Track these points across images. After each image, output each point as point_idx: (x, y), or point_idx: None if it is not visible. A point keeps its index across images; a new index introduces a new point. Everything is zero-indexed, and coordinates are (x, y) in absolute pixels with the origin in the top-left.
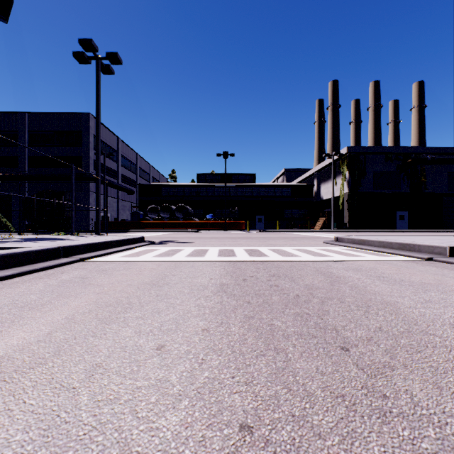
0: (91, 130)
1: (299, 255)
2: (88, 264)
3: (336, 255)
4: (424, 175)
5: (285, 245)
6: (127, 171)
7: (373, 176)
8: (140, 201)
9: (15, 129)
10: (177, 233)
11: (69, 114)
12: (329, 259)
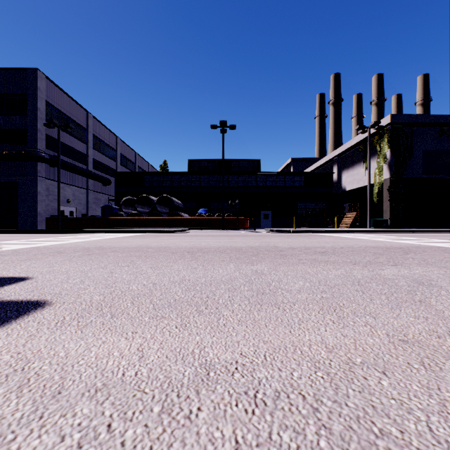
0: (40, 92)
1: None
2: None
3: None
4: None
5: None
6: (102, 156)
7: (422, 157)
8: (116, 193)
9: None
10: (152, 233)
11: (10, 71)
12: None
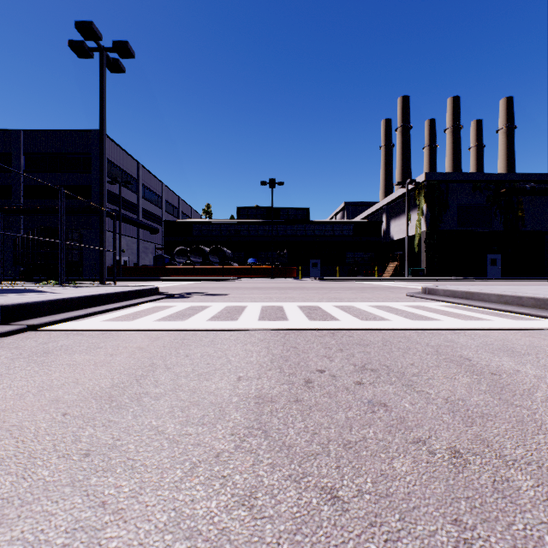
0: None
1: (385, 316)
2: (33, 338)
3: (442, 316)
4: (522, 209)
5: (355, 299)
6: (150, 204)
7: (457, 211)
8: (165, 242)
9: (7, 151)
10: (211, 281)
11: (76, 132)
12: (438, 325)
